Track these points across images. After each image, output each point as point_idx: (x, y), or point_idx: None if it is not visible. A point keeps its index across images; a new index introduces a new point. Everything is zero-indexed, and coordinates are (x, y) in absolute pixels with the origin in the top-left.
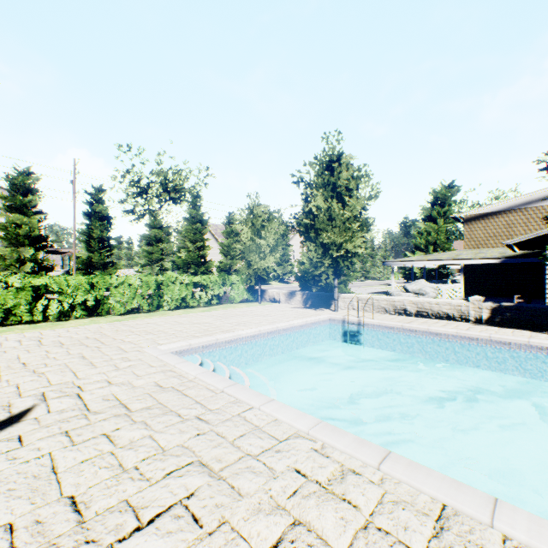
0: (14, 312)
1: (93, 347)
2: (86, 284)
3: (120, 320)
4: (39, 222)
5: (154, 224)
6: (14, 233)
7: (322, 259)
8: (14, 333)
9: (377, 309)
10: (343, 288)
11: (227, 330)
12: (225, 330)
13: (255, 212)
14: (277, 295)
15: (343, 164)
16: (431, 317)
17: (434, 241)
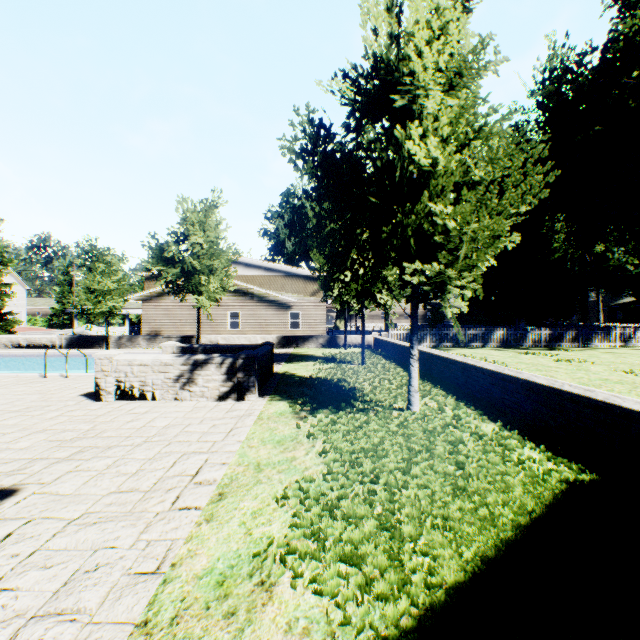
0: None
1: None
2: None
3: None
4: None
5: None
6: None
7: None
8: None
9: (0, 345)
10: (1, 332)
11: None
12: None
13: None
14: None
15: None
16: (38, 347)
17: None
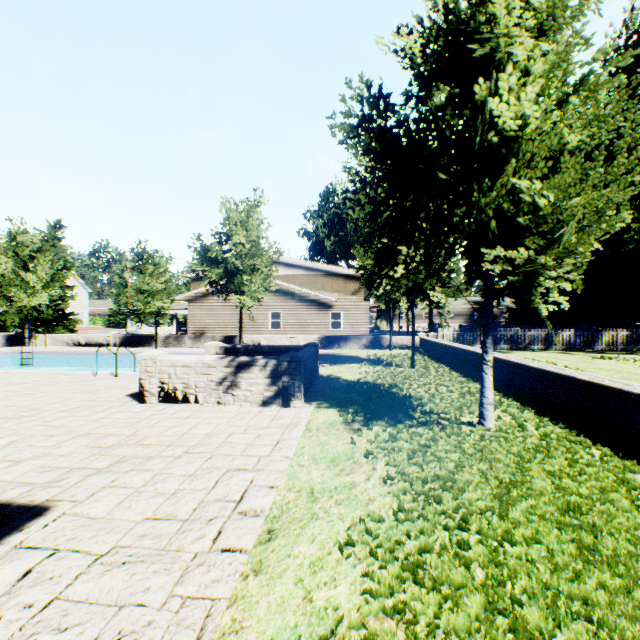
0: None
1: None
2: None
3: None
4: None
5: None
6: None
7: (8, 308)
8: None
9: (63, 343)
10: (65, 331)
11: None
12: None
13: None
14: None
15: (28, 241)
16: (95, 345)
17: None
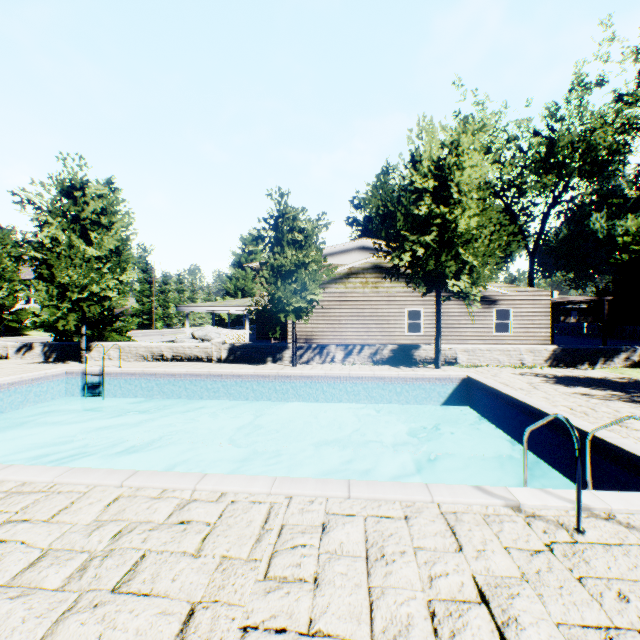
0: None
1: None
2: None
3: None
4: None
5: None
6: None
7: (59, 302)
8: None
9: (136, 357)
10: (118, 336)
11: None
12: None
13: None
14: (4, 349)
15: (89, 195)
16: (186, 360)
17: (244, 288)
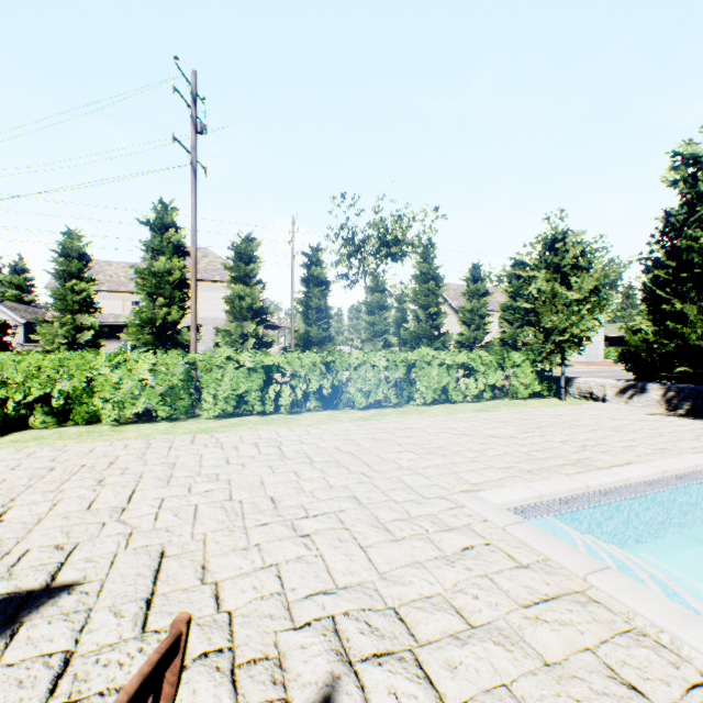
0: (245, 399)
1: (358, 473)
2: (320, 364)
3: (365, 418)
4: (260, 292)
5: (376, 287)
6: (238, 306)
7: None
8: (248, 429)
9: None
10: None
11: (579, 462)
12: (575, 462)
13: (558, 245)
14: (598, 388)
15: None
16: None
17: None
